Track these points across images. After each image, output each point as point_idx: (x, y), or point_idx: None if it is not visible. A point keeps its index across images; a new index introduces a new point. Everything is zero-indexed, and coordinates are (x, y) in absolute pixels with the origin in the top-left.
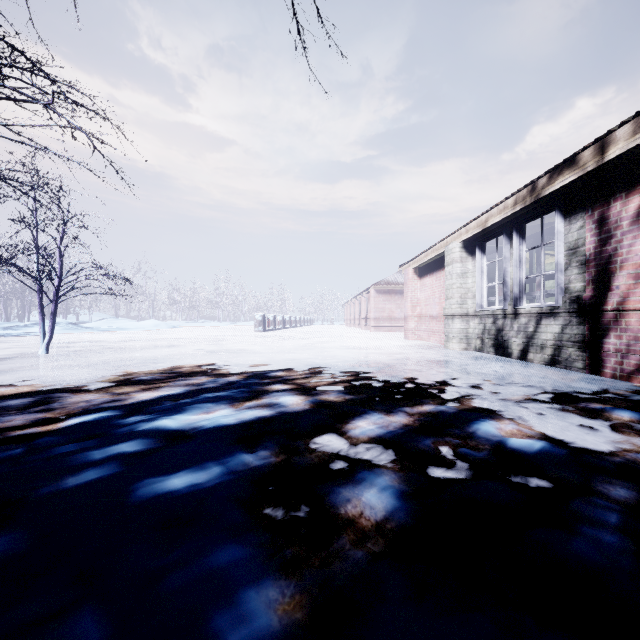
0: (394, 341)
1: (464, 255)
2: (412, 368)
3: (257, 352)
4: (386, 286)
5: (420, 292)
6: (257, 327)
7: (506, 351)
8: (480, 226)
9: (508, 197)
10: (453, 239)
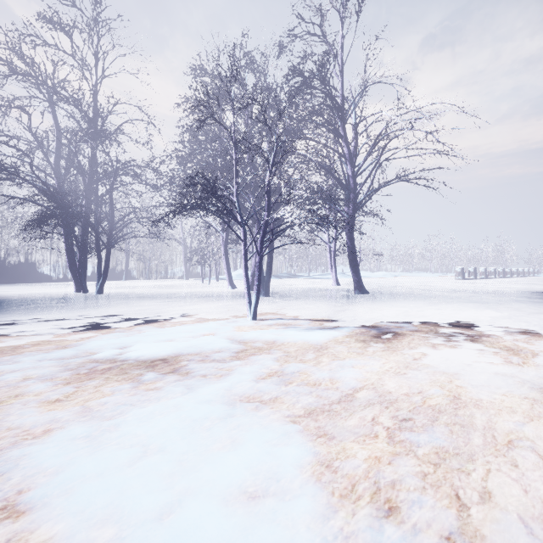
0: None
1: None
2: (512, 292)
3: (442, 287)
4: None
5: None
6: (457, 276)
7: None
8: None
9: None
10: None
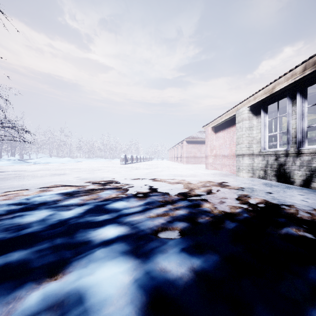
0: (200, 170)
1: (251, 115)
2: (230, 196)
3: (114, 179)
4: (192, 139)
5: (215, 141)
6: (121, 162)
7: (288, 180)
8: (267, 93)
9: (297, 66)
10: (243, 105)
